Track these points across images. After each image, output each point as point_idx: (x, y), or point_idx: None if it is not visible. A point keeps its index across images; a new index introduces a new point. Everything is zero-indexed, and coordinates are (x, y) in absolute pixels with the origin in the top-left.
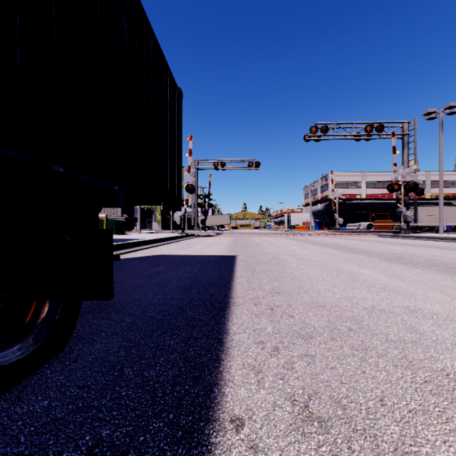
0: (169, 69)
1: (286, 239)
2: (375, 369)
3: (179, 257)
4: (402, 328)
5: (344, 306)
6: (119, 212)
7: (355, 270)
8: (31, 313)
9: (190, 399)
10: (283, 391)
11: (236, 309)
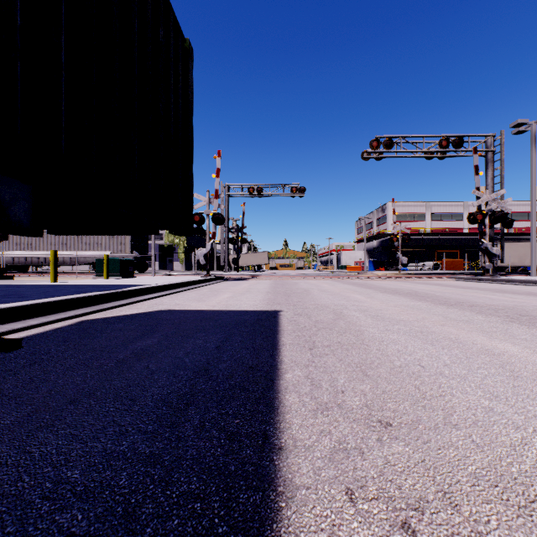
0: None
1: (341, 284)
2: None
3: (193, 315)
4: None
5: None
6: (128, 249)
7: (488, 344)
8: None
9: None
10: None
11: (300, 532)
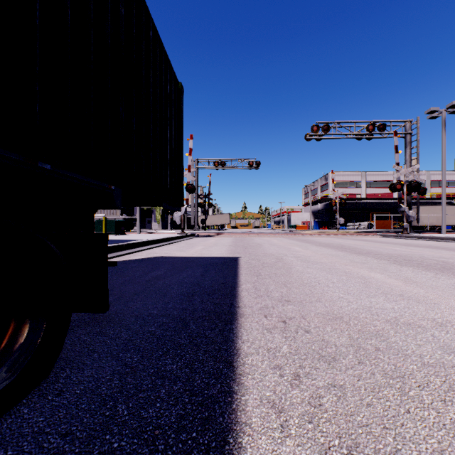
0: (170, 62)
1: (288, 239)
2: (421, 406)
3: (180, 259)
4: (437, 348)
5: (364, 318)
6: (118, 212)
7: (366, 274)
8: (8, 336)
9: (199, 454)
10: (314, 441)
11: (245, 322)
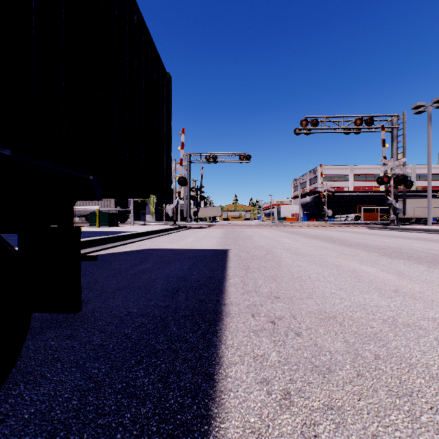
0: (157, 51)
1: (277, 231)
2: (438, 438)
3: (169, 251)
4: None
5: (359, 318)
6: (112, 204)
7: (357, 267)
8: None
9: None
10: None
11: (231, 323)
